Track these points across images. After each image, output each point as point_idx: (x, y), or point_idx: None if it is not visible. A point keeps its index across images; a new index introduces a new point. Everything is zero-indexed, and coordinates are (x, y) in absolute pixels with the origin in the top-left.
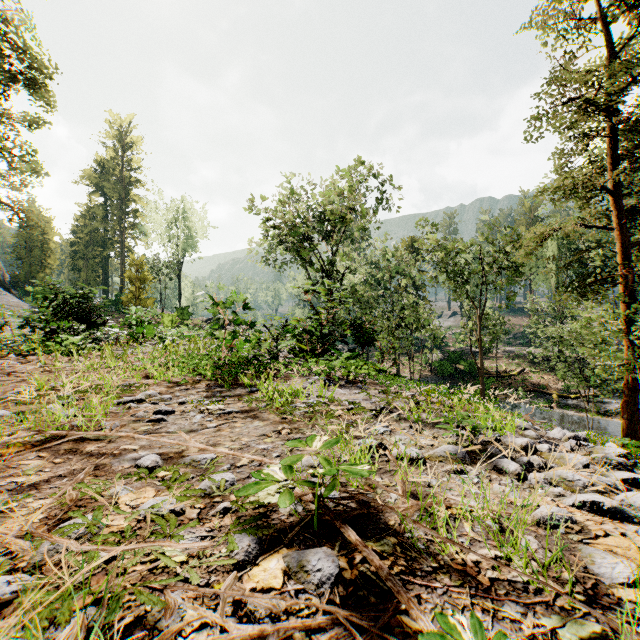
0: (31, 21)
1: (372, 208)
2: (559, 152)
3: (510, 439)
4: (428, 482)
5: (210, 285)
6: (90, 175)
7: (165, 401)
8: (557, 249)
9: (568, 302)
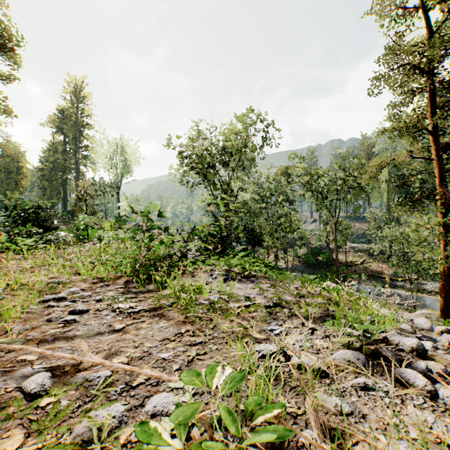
0: (4, 1)
1: (258, 144)
2: (393, 104)
3: (397, 338)
4: (340, 408)
5: (130, 198)
6: (53, 120)
7: (85, 298)
8: (388, 175)
9: (401, 212)
